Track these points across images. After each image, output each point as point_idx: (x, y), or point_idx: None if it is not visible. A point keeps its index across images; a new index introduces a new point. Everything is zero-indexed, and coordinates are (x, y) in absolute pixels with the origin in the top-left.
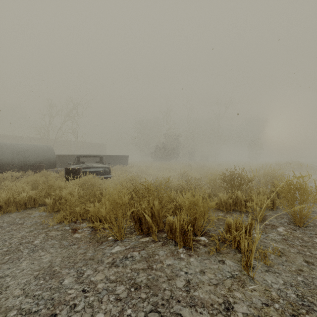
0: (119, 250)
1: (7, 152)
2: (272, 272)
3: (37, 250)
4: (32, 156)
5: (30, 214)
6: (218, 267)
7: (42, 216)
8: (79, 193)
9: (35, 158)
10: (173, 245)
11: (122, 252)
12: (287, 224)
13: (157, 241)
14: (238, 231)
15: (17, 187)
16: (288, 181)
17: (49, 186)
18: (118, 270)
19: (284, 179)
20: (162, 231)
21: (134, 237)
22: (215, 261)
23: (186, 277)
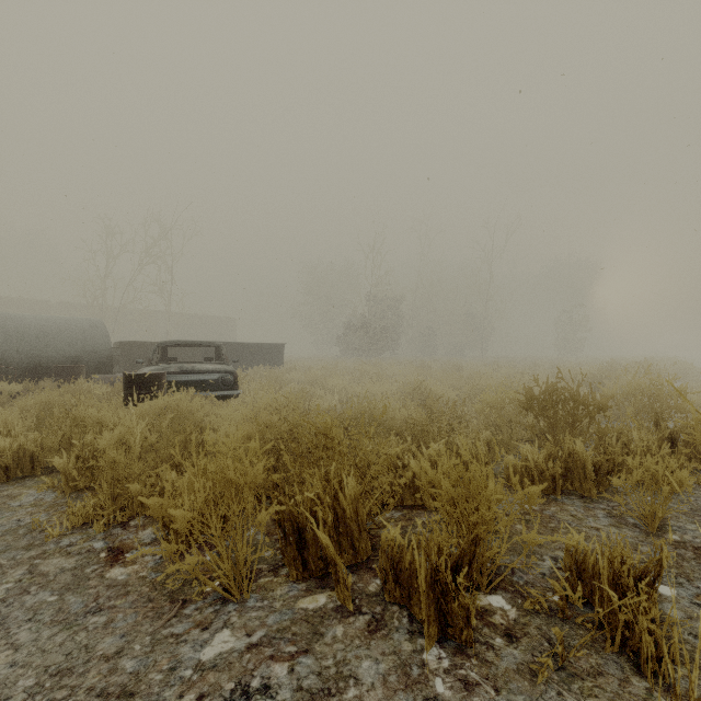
0: (225, 651)
1: None
2: None
3: None
4: (55, 344)
5: (12, 497)
6: None
7: (42, 505)
8: (148, 440)
9: (62, 350)
10: (405, 634)
11: (235, 664)
12: None
13: (351, 612)
14: (619, 585)
15: None
16: None
17: (72, 422)
18: None
19: None
20: (366, 568)
21: (281, 593)
22: None
23: None
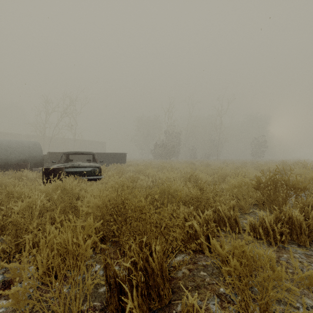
0: None
1: None
2: None
3: None
4: (14, 153)
5: None
6: None
7: None
8: (45, 206)
9: (18, 156)
10: None
11: None
12: None
13: None
14: None
15: None
16: None
17: (6, 195)
18: None
19: None
20: None
21: None
22: None
23: None
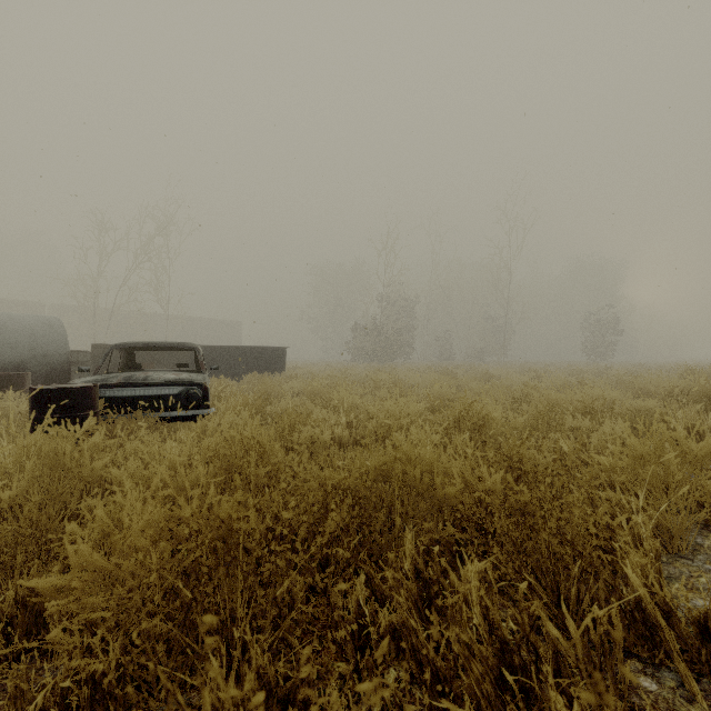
0: None
1: None
2: None
3: None
4: None
5: None
6: None
7: None
8: None
9: (1, 354)
10: None
11: None
12: None
13: None
14: None
15: None
16: None
17: None
18: None
19: None
20: None
21: None
22: None
23: None
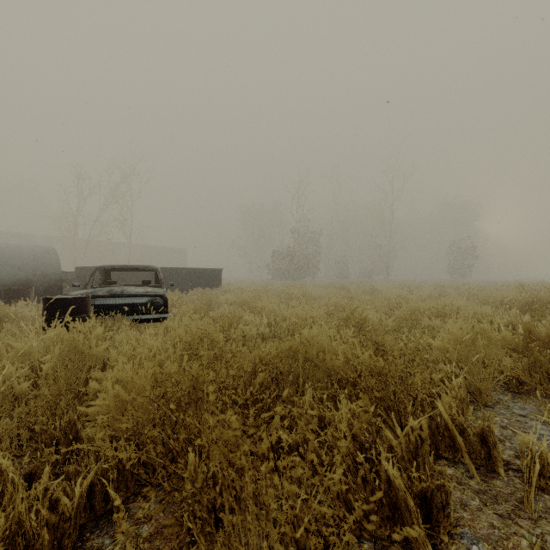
0: None
1: None
2: None
3: None
4: (5, 268)
5: None
6: None
7: None
8: (15, 390)
9: (12, 274)
10: None
11: None
12: None
13: None
14: None
15: None
16: None
17: None
18: None
19: None
20: None
21: None
22: None
23: None
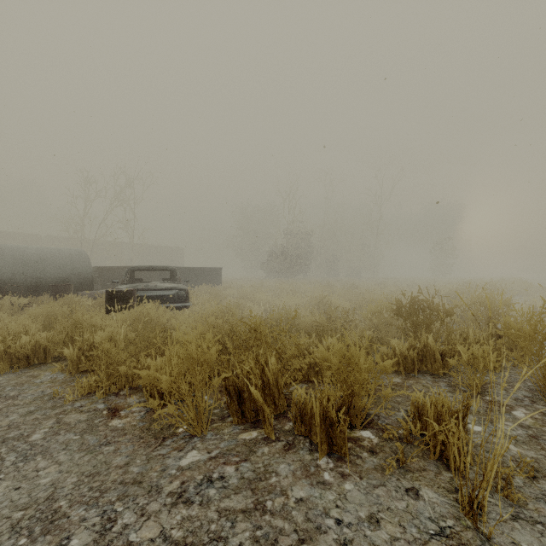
0: (195, 460)
1: (5, 262)
2: (527, 521)
3: (33, 456)
4: (50, 268)
5: (34, 377)
6: (406, 507)
7: (57, 382)
8: (128, 337)
9: (55, 273)
10: (307, 451)
11: (202, 467)
12: (529, 401)
13: (273, 440)
14: (441, 420)
15: (14, 326)
16: (532, 316)
17: (73, 325)
18: (190, 512)
19: (524, 312)
20: (283, 417)
21: (228, 431)
22: (398, 490)
23: (340, 533)
